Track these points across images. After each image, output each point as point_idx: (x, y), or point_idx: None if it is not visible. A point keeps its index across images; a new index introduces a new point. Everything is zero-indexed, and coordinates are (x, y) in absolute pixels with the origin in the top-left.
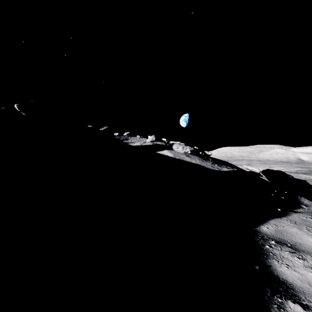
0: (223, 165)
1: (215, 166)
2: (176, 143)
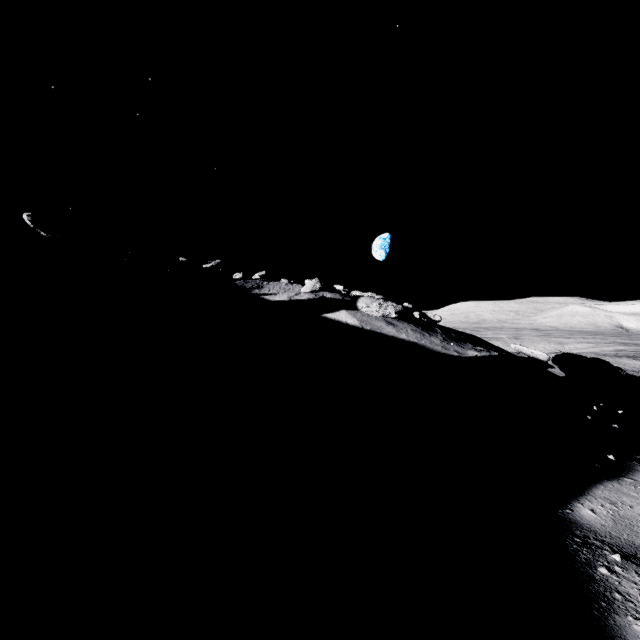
0: (466, 345)
1: (450, 346)
2: (365, 296)
